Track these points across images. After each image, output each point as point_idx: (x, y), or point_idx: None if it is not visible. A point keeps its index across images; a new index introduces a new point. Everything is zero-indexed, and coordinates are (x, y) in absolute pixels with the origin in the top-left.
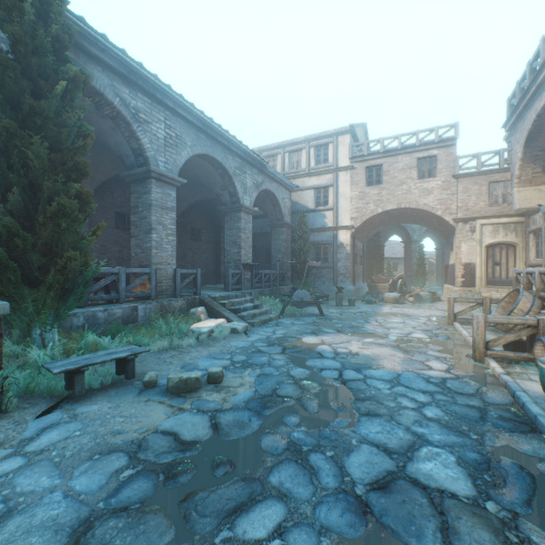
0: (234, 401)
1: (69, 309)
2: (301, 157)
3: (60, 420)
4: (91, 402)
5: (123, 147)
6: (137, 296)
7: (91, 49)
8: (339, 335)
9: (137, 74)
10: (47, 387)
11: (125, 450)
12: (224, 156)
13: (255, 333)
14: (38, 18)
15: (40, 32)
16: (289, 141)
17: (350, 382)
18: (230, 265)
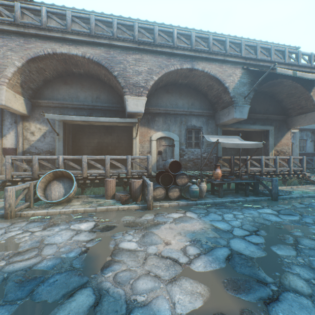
0: None
1: None
2: None
3: None
4: None
5: None
6: None
7: None
8: (122, 273)
9: None
10: None
11: None
12: None
13: None
14: None
15: None
16: None
17: (250, 229)
18: None
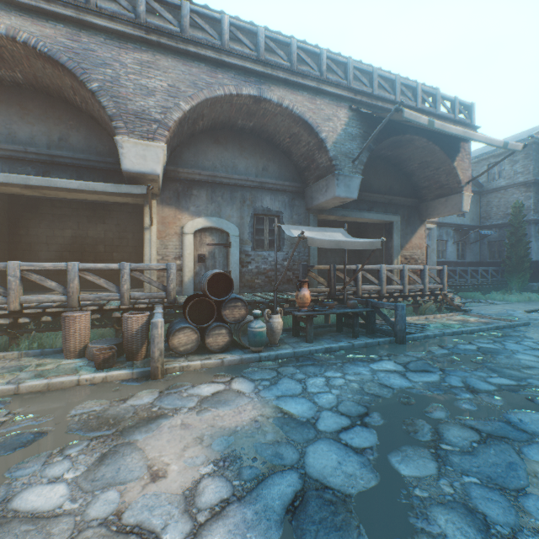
0: None
1: None
2: None
3: None
4: None
5: None
6: None
7: None
8: None
9: None
10: None
11: None
12: None
13: None
14: None
15: None
16: None
17: (354, 413)
18: None
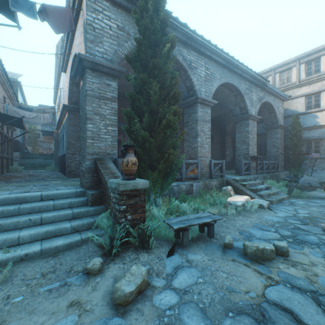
0: (324, 285)
1: (168, 185)
2: (291, 73)
3: (182, 263)
4: (192, 251)
5: (181, 87)
6: (190, 177)
7: (169, 30)
8: None
9: (191, 39)
10: (164, 233)
11: (251, 315)
12: (238, 82)
13: (278, 210)
14: (153, 13)
15: (155, 20)
16: (279, 64)
17: None
18: (239, 157)
